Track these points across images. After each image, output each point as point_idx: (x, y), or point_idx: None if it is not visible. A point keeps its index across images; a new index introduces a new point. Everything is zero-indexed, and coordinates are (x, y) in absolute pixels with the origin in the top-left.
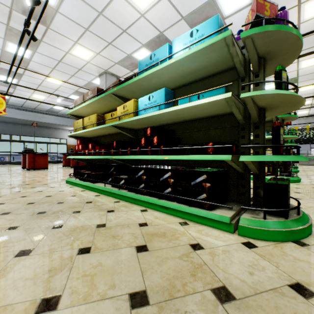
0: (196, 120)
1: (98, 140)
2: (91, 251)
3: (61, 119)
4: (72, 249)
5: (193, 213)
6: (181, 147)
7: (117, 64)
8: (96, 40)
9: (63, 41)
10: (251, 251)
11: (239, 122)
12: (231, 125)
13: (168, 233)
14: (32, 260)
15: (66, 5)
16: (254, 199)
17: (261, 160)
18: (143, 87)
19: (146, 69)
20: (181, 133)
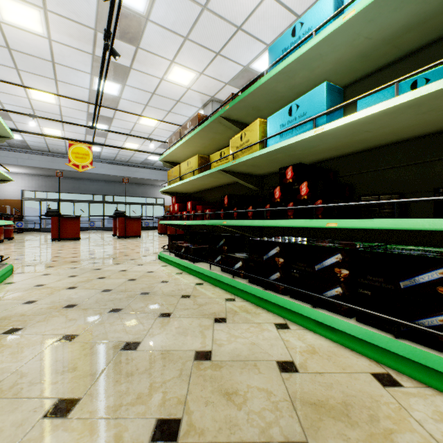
0: (392, 146)
1: (201, 196)
2: (179, 435)
3: (156, 173)
4: (144, 418)
5: (411, 357)
6: (372, 202)
7: (227, 85)
8: (198, 53)
9: (156, 63)
10: None
11: None
12: None
13: (355, 408)
14: (67, 436)
15: (159, 7)
16: None
17: None
18: (277, 95)
19: (284, 56)
20: (354, 174)
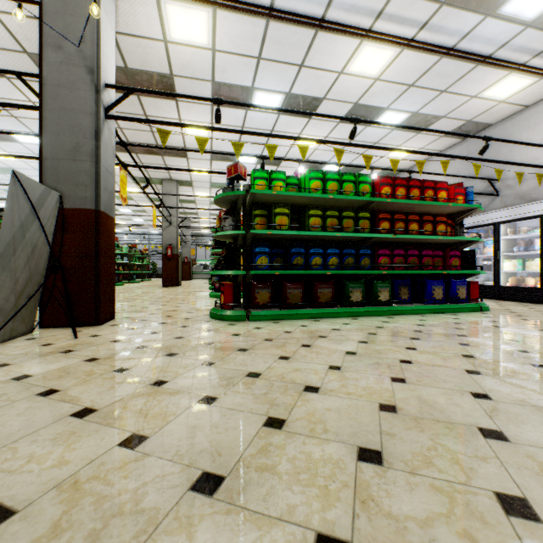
0: None
1: None
2: None
3: None
4: None
5: None
6: None
7: None
8: None
9: None
10: None
11: None
12: None
13: None
14: None
15: None
16: None
17: None
18: None
19: None
20: None
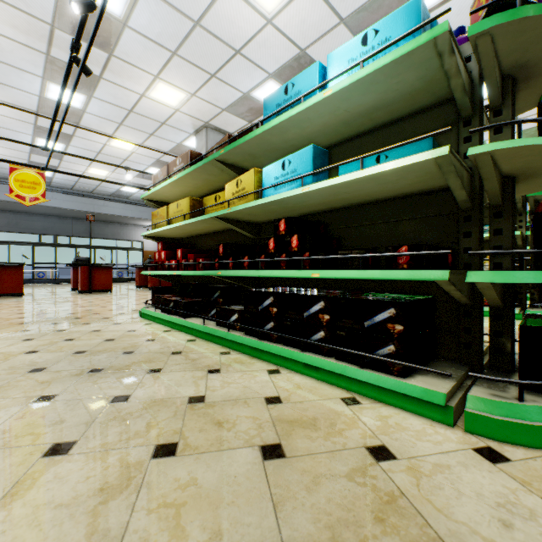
0: (370, 205)
1: (193, 242)
2: (177, 452)
3: (133, 208)
4: (144, 446)
5: (369, 381)
6: (345, 256)
7: (224, 111)
8: (190, 72)
9: (136, 76)
10: (499, 471)
11: (459, 206)
12: (443, 212)
13: (322, 420)
14: (72, 465)
15: (141, 13)
16: (492, 358)
17: (514, 281)
18: (273, 145)
19: (277, 112)
20: (342, 228)
